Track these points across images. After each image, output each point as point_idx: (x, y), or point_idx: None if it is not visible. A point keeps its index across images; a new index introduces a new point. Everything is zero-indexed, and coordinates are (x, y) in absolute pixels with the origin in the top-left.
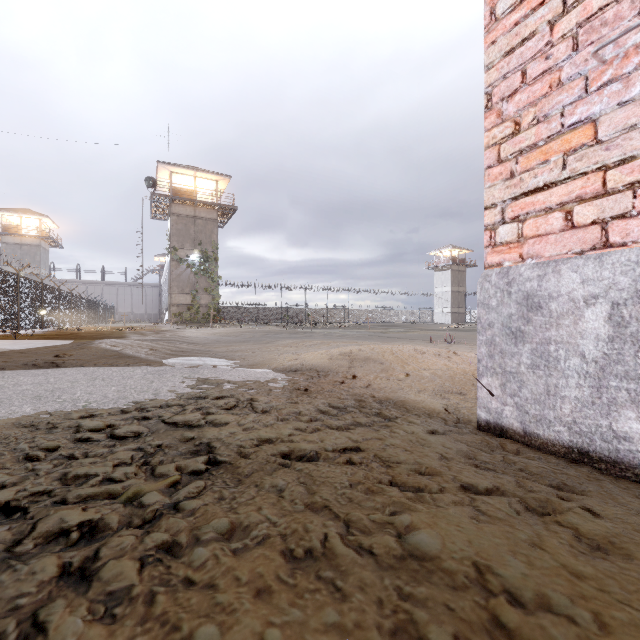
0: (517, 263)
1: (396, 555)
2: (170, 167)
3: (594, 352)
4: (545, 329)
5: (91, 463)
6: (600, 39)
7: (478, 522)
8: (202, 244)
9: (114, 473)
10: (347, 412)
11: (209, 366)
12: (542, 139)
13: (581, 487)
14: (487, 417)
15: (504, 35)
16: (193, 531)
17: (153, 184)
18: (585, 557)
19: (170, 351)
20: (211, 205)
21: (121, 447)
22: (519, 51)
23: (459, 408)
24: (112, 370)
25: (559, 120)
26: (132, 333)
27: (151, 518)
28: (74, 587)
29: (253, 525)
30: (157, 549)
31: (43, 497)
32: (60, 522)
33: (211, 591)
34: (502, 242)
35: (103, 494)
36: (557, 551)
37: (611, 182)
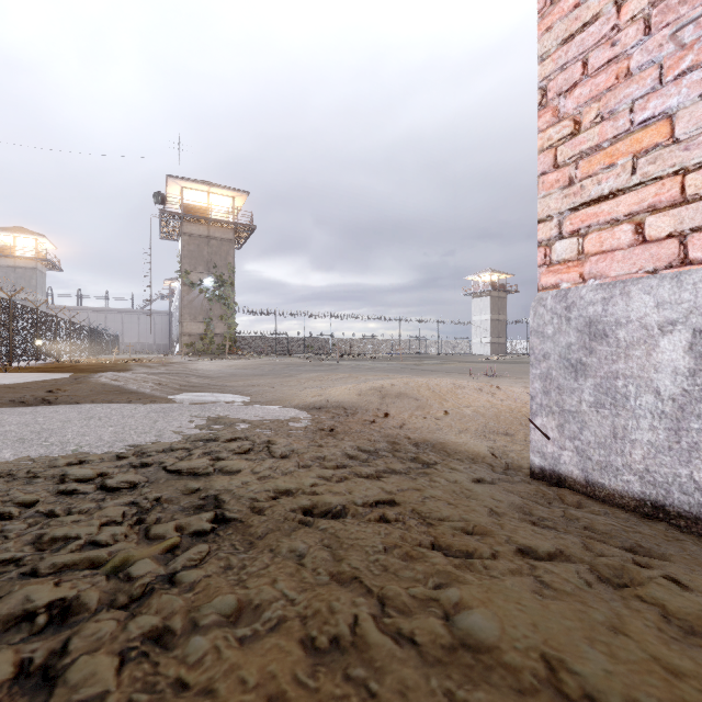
0: (577, 284)
1: (444, 645)
2: (181, 182)
3: (671, 388)
4: (611, 361)
5: (73, 522)
6: (678, 20)
7: (542, 598)
8: (217, 267)
9: (100, 535)
10: (379, 457)
11: (222, 403)
12: (607, 139)
13: (660, 550)
14: (542, 463)
15: (561, 20)
16: (190, 613)
17: (162, 200)
18: (679, 645)
19: (179, 386)
20: (227, 224)
21: (111, 501)
22: (579, 38)
23: (507, 451)
24: (111, 408)
25: (628, 117)
26: (138, 365)
27: (140, 595)
28: (30, 695)
29: (266, 604)
30: (143, 639)
31: (9, 567)
32: (24, 602)
33: (208, 700)
34: (559, 260)
35: (84, 562)
36: (644, 638)
37: (691, 188)
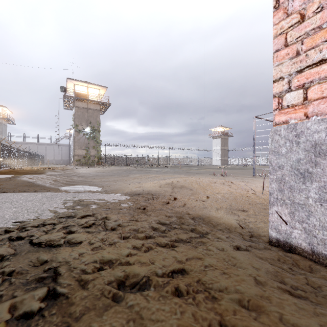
0: (302, 120)
1: None
2: (74, 81)
3: None
4: None
5: None
6: None
7: None
8: (91, 123)
9: None
10: (172, 229)
11: (86, 191)
12: (326, 21)
13: None
14: (277, 236)
15: None
16: None
17: (64, 90)
18: None
19: (66, 182)
20: (96, 102)
21: None
22: None
23: (247, 223)
24: (22, 195)
25: None
26: (49, 171)
27: None
28: None
29: None
30: None
31: None
32: None
33: None
34: (288, 105)
35: None
36: None
37: None
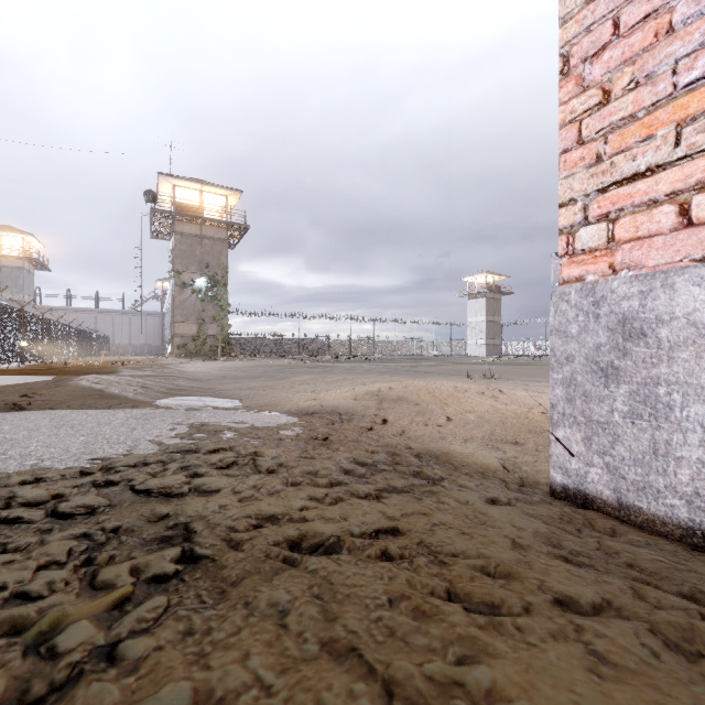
0: (606, 276)
1: None
2: (173, 180)
3: None
4: (651, 365)
5: (4, 564)
6: None
7: (601, 680)
8: (209, 267)
9: (32, 583)
10: (378, 472)
11: (209, 408)
12: (643, 108)
13: None
14: (564, 481)
15: None
16: None
17: (153, 198)
18: None
19: (165, 389)
20: (220, 223)
21: (59, 534)
22: None
23: (518, 463)
24: (88, 414)
25: (669, 80)
26: (125, 368)
27: (63, 681)
28: None
29: (231, 698)
30: None
31: None
32: None
33: None
34: (584, 249)
35: (2, 626)
36: None
37: None
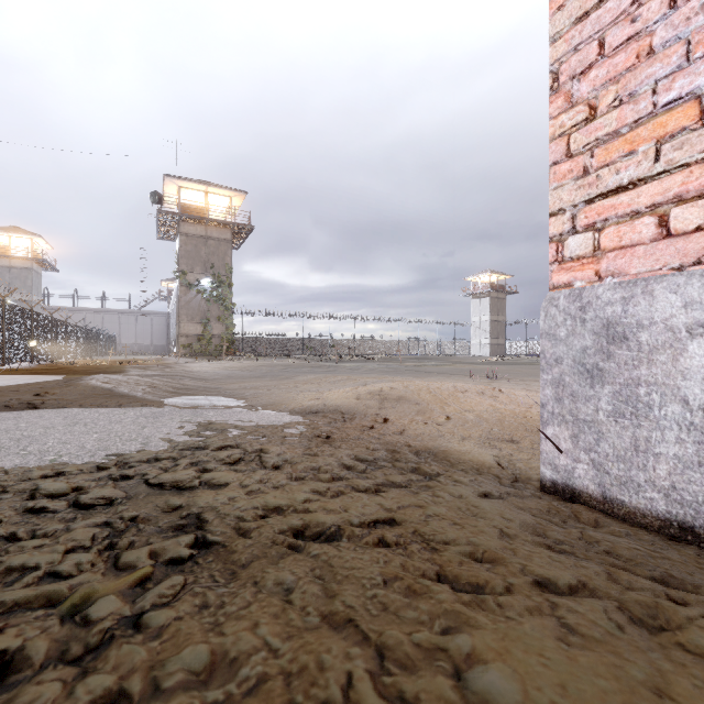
0: (592, 283)
1: None
2: (178, 181)
3: (702, 397)
4: (632, 366)
5: (35, 547)
6: None
7: (569, 647)
8: (214, 267)
9: (62, 564)
10: (378, 468)
11: (215, 407)
12: (626, 124)
13: (695, 581)
14: (553, 476)
15: None
16: (152, 672)
17: (159, 200)
18: None
19: (172, 389)
20: (224, 224)
21: (82, 522)
22: (595, 15)
23: (513, 461)
24: (99, 412)
25: (650, 99)
26: (133, 367)
27: (97, 644)
28: None
29: (243, 658)
30: None
31: None
32: None
33: None
34: (572, 257)
35: (39, 600)
36: None
37: None
